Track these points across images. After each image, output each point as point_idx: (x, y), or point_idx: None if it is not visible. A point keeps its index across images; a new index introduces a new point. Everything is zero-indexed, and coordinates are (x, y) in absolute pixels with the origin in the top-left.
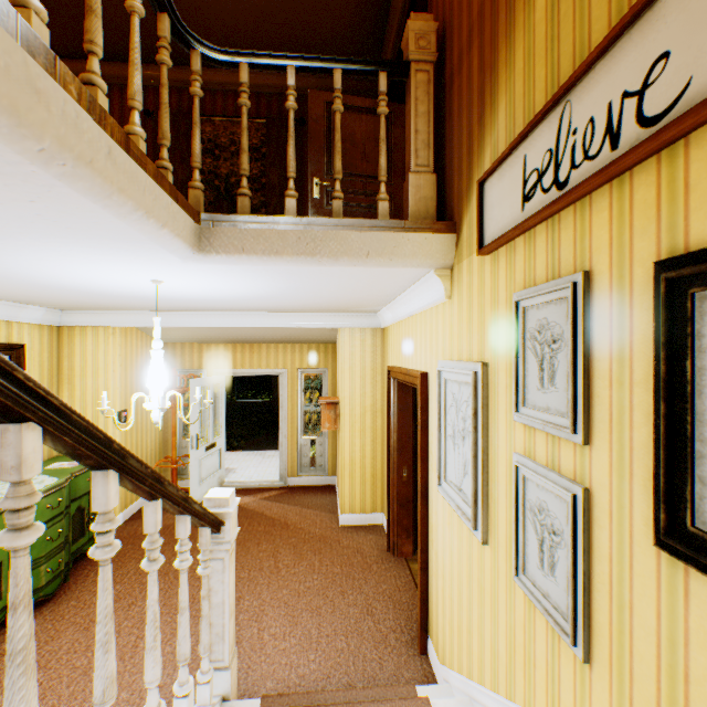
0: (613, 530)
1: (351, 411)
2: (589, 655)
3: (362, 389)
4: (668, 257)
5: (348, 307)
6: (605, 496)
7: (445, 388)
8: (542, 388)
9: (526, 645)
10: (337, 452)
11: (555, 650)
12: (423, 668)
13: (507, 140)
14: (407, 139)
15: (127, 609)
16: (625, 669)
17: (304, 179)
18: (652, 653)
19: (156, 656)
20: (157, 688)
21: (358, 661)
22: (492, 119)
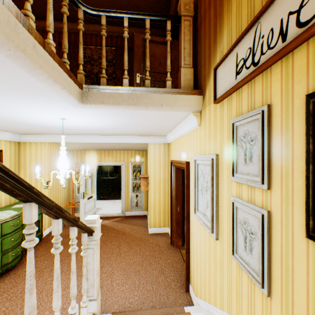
0: (283, 231)
1: (154, 181)
2: (270, 292)
3: (159, 171)
4: (314, 91)
5: (152, 133)
6: (279, 214)
7: (198, 168)
8: (246, 164)
9: (237, 288)
10: (147, 200)
11: (252, 290)
12: (187, 298)
13: (228, 48)
14: (180, 52)
15: (50, 272)
16: (289, 300)
17: (132, 75)
18: (304, 292)
19: (58, 295)
20: (59, 311)
21: (157, 295)
22: (220, 39)
